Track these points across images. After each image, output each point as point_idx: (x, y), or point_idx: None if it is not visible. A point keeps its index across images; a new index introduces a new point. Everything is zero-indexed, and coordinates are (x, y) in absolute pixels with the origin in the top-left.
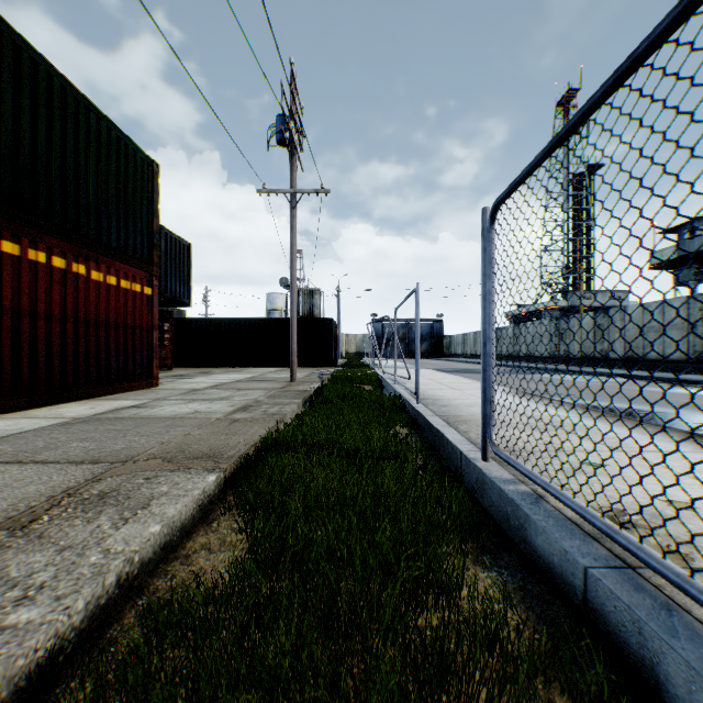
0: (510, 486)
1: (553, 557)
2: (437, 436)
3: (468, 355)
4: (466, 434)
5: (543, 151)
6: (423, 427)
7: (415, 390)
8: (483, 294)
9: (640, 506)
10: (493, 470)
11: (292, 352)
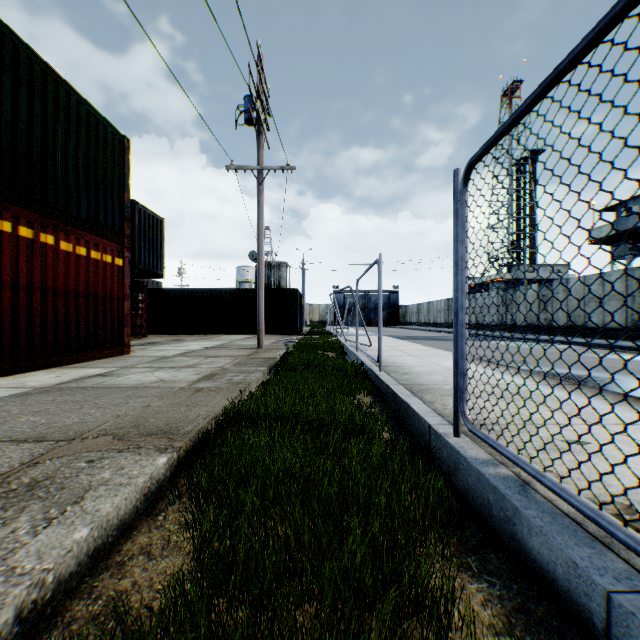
0: (489, 468)
1: (555, 566)
2: (402, 406)
3: (422, 323)
4: (432, 404)
5: (534, 92)
6: (386, 396)
7: (378, 358)
8: (455, 261)
9: None
10: (467, 448)
11: (259, 320)
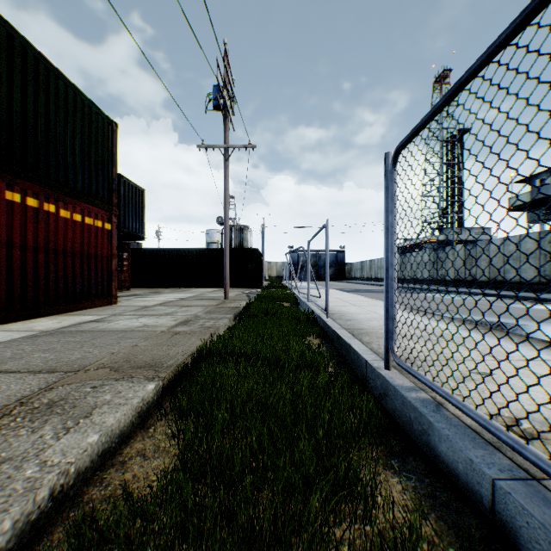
0: (411, 393)
1: (457, 464)
2: (345, 346)
3: (365, 278)
4: (369, 345)
5: (444, 96)
6: (332, 338)
7: (325, 307)
8: (386, 227)
9: (550, 425)
10: (395, 378)
11: (226, 276)
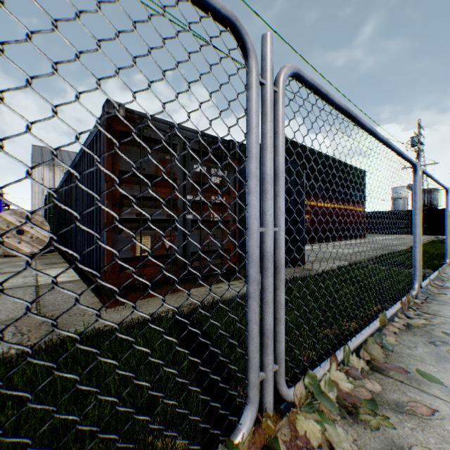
0: None
1: None
2: None
3: None
4: None
5: None
6: None
7: None
8: None
9: None
10: None
11: None
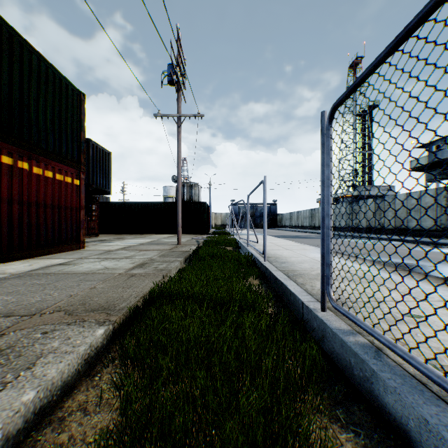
0: (350, 337)
1: (407, 420)
2: (281, 287)
3: (293, 226)
4: (303, 286)
5: (388, 47)
6: (269, 279)
7: (263, 251)
8: (322, 180)
9: None
10: (332, 320)
11: (178, 224)
